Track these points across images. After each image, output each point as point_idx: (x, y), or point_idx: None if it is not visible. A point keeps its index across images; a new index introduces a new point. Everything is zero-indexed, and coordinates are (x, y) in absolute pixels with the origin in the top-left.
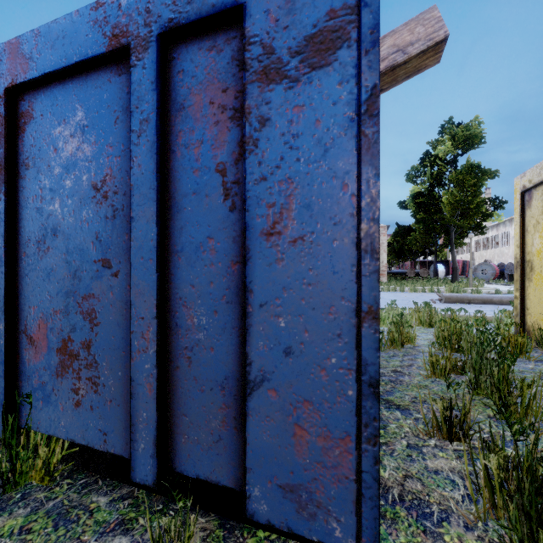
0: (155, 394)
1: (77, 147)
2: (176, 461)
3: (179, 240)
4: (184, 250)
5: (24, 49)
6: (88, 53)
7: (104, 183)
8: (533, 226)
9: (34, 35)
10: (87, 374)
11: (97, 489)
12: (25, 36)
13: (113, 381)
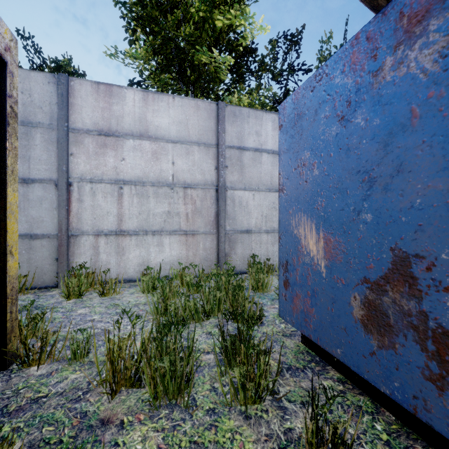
0: None
1: None
2: None
3: None
4: None
5: None
6: None
7: None
8: None
9: None
10: None
11: None
12: None
13: None
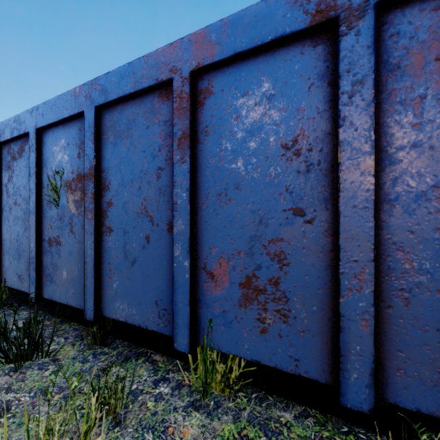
0: (372, 330)
1: (263, 113)
2: (387, 392)
3: (392, 190)
4: (399, 199)
5: (211, 37)
6: (286, 31)
7: (295, 142)
8: None
9: (222, 24)
10: (275, 307)
11: (272, 404)
12: (212, 26)
13: (306, 314)
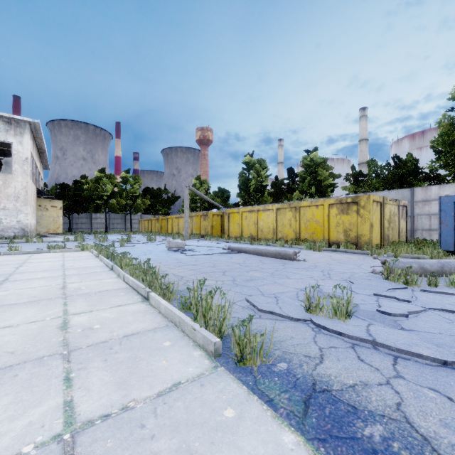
0: None
1: None
2: None
3: None
4: None
5: None
6: None
7: None
8: (373, 213)
9: None
10: None
11: None
12: None
13: None
